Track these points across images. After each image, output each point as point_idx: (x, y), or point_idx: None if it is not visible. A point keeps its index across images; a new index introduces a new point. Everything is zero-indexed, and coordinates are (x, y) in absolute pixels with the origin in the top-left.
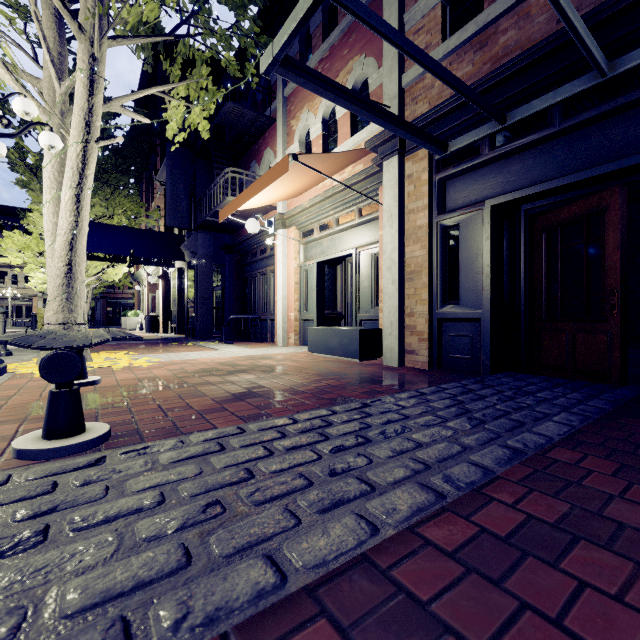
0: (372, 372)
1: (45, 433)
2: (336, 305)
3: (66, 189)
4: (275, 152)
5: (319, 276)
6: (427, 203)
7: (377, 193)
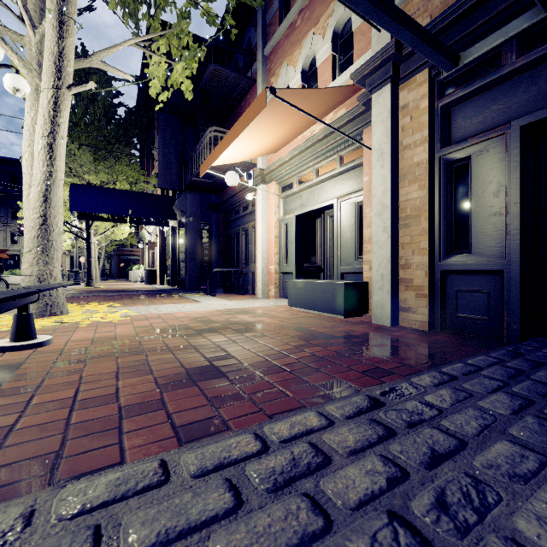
0: (363, 334)
1: None
2: (315, 258)
3: (38, 138)
4: None
5: (298, 229)
6: (428, 134)
7: (361, 137)
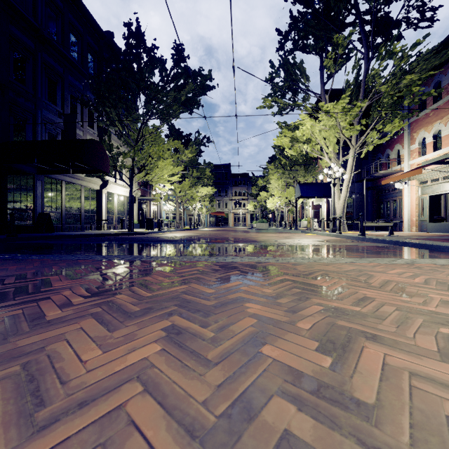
0: None
1: (389, 234)
2: (440, 214)
3: (345, 186)
4: (402, 146)
5: (430, 201)
6: None
7: None
